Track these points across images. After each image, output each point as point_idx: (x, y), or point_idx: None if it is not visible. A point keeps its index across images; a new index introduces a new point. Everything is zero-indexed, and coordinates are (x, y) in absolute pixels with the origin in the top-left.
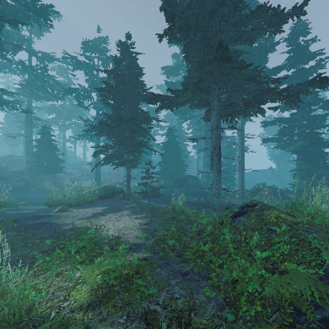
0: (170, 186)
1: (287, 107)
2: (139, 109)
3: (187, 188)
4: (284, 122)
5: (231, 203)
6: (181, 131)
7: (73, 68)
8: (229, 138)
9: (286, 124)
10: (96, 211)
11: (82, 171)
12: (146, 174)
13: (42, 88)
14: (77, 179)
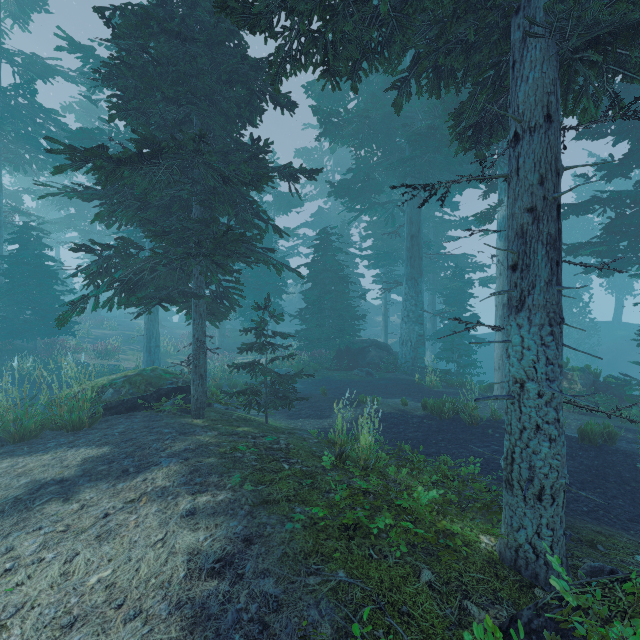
0: (325, 366)
1: (629, 164)
2: (233, 138)
3: (366, 373)
4: (616, 205)
5: (499, 419)
6: (348, 245)
7: (92, 82)
8: (453, 258)
9: (627, 207)
10: (58, 473)
11: (131, 332)
12: (256, 335)
13: (24, 137)
14: (110, 349)
